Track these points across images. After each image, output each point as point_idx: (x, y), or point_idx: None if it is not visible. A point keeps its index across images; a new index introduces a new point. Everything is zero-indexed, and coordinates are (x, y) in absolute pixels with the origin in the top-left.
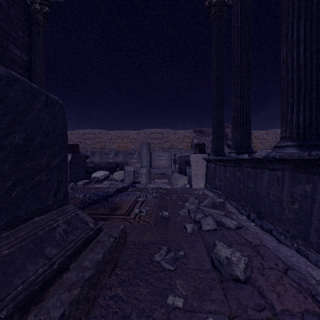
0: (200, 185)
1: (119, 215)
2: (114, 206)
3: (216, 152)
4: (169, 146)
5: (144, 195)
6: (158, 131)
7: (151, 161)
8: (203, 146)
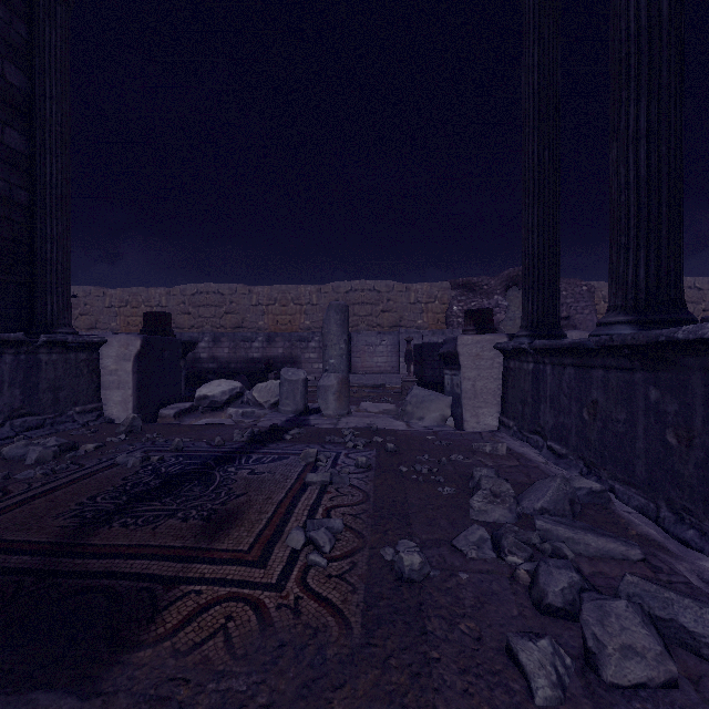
0: (486, 421)
1: (226, 562)
2: (222, 509)
3: (537, 329)
4: (394, 320)
5: (330, 458)
6: (367, 286)
7: (351, 357)
8: (487, 315)
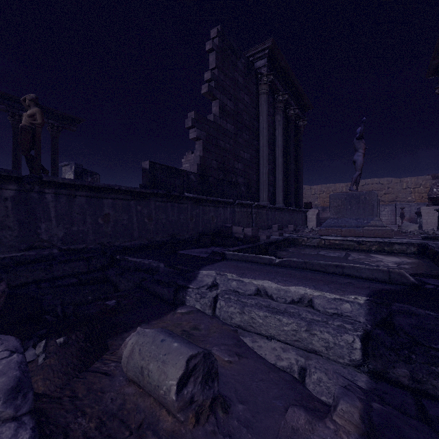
0: None
1: None
2: None
3: None
4: (392, 198)
5: None
6: (374, 182)
7: None
8: (437, 199)
